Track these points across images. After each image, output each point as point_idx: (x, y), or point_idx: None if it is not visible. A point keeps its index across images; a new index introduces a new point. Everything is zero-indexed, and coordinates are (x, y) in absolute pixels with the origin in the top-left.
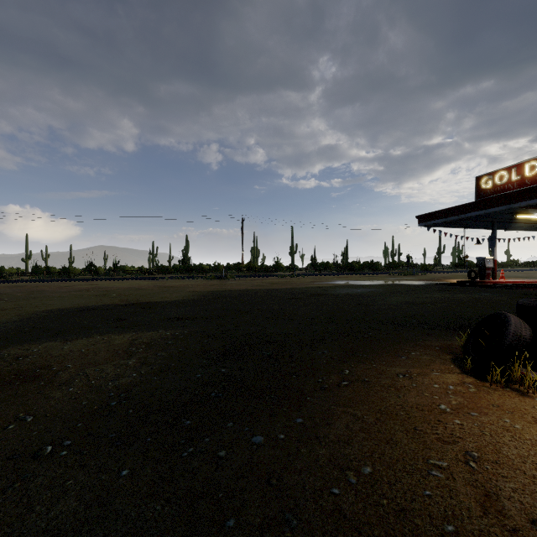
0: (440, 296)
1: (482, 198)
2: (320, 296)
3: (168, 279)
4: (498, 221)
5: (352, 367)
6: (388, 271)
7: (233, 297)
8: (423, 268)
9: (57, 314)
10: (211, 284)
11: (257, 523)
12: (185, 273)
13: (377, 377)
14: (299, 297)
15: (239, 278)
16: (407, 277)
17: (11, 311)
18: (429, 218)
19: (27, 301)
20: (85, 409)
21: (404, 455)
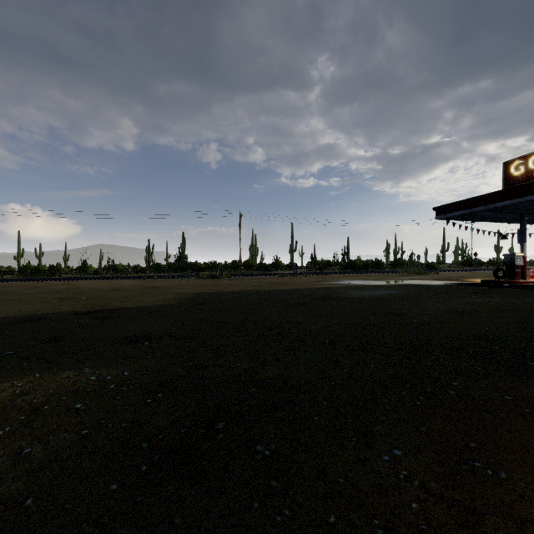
0: (486, 301)
1: (512, 186)
2: (331, 300)
3: (157, 279)
4: (528, 213)
5: None
6: (393, 269)
7: (224, 301)
8: (430, 266)
9: None
10: (203, 283)
11: None
12: (179, 272)
13: None
14: (305, 302)
15: (235, 277)
16: (419, 276)
17: None
18: (448, 210)
19: None
20: None
21: None
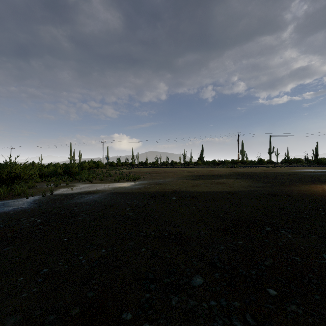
0: None
1: None
2: (294, 175)
3: (205, 167)
4: None
5: (305, 185)
6: None
7: (249, 174)
8: None
9: (193, 176)
10: (229, 169)
11: (287, 190)
12: (207, 165)
13: (312, 185)
14: (282, 175)
15: (242, 167)
16: None
17: (176, 175)
18: None
19: (171, 173)
20: (244, 186)
21: (312, 188)
